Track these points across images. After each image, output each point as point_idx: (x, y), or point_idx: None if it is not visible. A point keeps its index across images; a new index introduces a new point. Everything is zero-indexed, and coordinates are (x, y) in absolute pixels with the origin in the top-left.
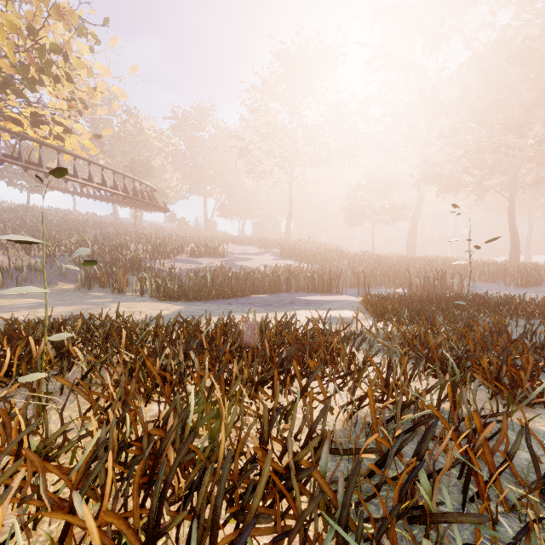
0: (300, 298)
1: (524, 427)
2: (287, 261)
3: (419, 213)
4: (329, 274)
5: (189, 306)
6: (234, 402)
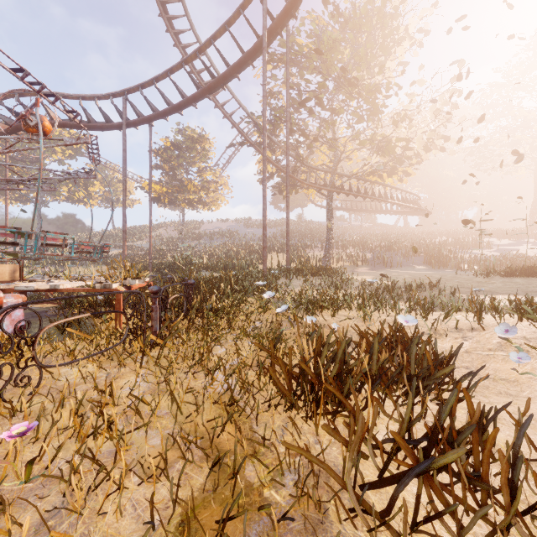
0: None
1: None
2: None
3: None
4: None
5: None
6: None
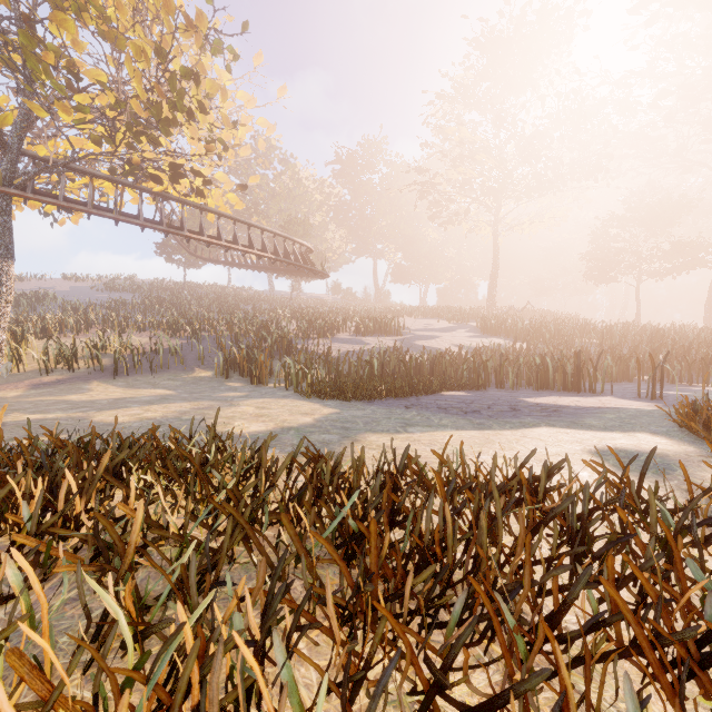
0: (526, 400)
1: None
2: (492, 338)
3: None
4: (577, 359)
5: (343, 410)
6: None
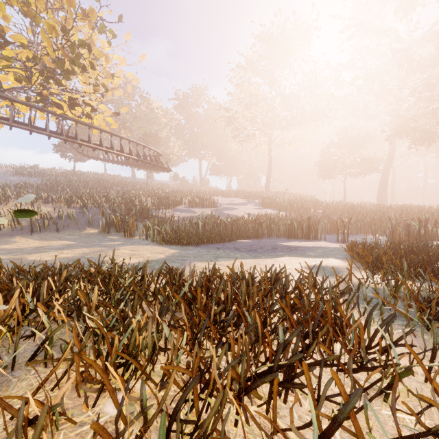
0: (281, 244)
1: None
2: (267, 209)
3: (390, 165)
4: (308, 222)
5: (182, 250)
6: (210, 434)
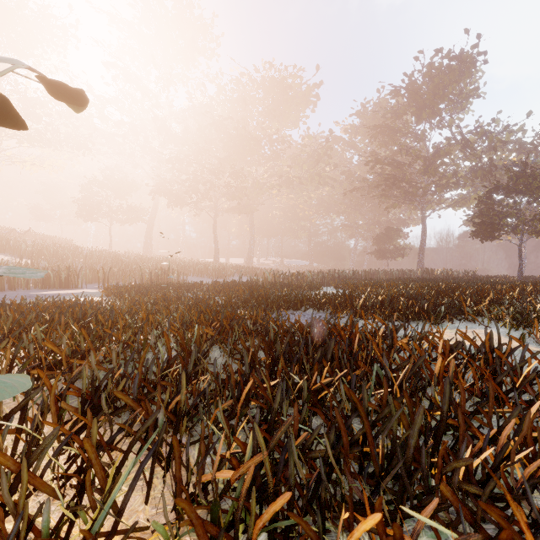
0: (37, 293)
1: (155, 305)
2: None
3: (155, 218)
4: (68, 271)
5: None
6: None
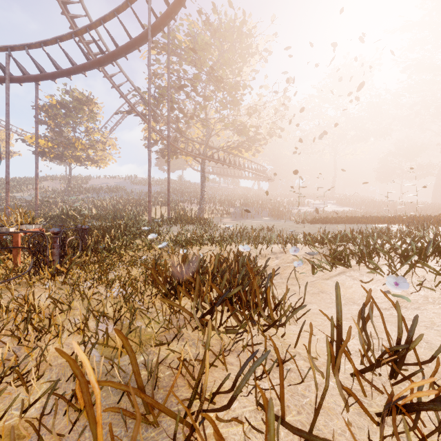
0: None
1: None
2: (347, 208)
3: None
4: (395, 212)
5: None
6: None
